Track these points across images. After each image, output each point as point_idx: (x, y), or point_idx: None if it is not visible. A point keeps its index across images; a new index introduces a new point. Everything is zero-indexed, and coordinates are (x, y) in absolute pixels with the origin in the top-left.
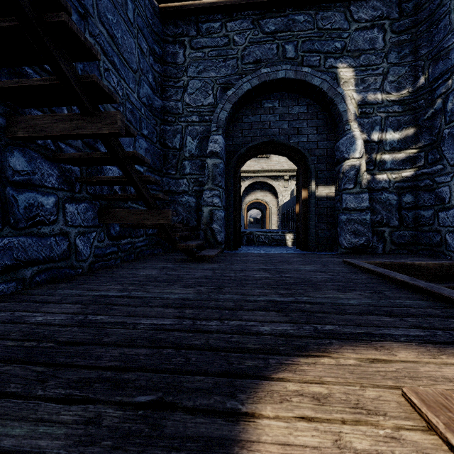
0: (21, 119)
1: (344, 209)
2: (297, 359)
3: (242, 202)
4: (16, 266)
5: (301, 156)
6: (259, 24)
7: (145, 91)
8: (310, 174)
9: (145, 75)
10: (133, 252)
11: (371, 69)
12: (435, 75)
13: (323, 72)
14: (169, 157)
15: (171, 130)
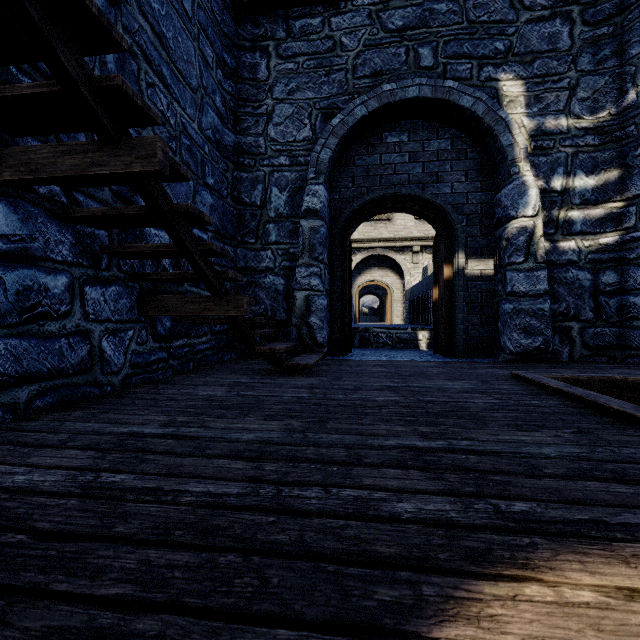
0: (8, 152)
1: (509, 294)
2: (477, 585)
3: (353, 285)
4: (3, 384)
5: (442, 215)
6: (380, 18)
7: (209, 120)
8: (456, 241)
9: (209, 97)
10: (192, 358)
11: (551, 81)
12: None
13: (477, 88)
14: (245, 219)
15: (248, 179)
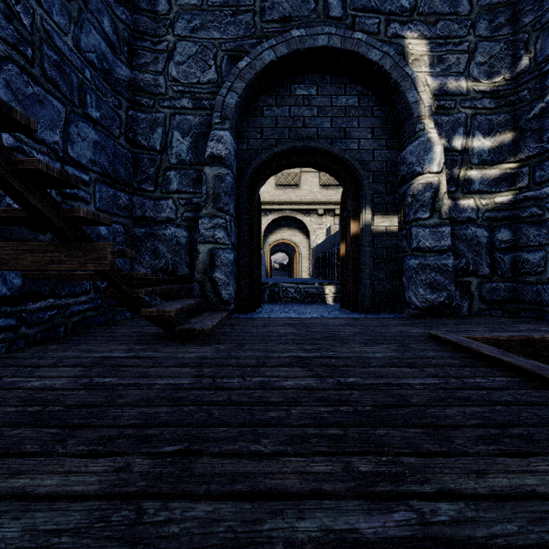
0: None
1: (415, 250)
2: None
3: (265, 243)
4: None
5: (349, 171)
6: None
7: (93, 42)
8: (363, 197)
9: (93, 15)
10: (63, 322)
11: (452, 43)
12: (546, 52)
13: (384, 43)
14: (143, 164)
15: (146, 120)
